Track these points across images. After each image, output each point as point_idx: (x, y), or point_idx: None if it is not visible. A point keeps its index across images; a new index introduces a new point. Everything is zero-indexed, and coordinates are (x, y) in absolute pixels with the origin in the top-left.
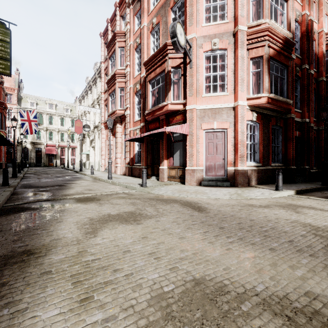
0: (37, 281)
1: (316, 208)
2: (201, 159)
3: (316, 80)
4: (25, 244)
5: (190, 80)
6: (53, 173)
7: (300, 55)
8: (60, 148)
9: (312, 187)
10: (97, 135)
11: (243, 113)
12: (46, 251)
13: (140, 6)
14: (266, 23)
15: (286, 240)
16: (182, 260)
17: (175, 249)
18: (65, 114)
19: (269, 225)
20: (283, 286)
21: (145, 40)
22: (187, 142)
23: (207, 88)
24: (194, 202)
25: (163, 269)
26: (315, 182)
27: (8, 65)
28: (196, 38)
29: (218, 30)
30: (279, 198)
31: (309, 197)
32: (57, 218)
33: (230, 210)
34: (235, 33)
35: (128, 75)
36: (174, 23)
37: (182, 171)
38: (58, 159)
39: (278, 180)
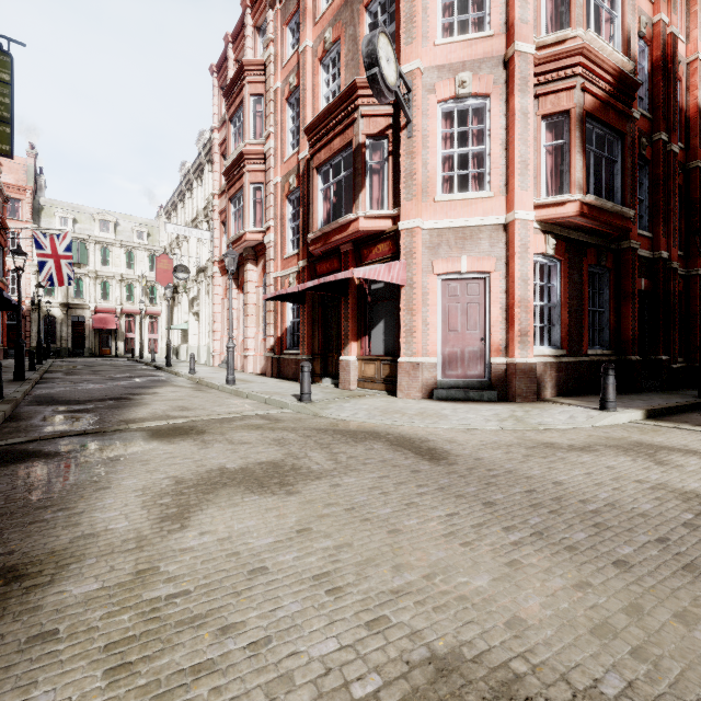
0: (14, 663)
1: (700, 453)
2: (433, 339)
3: (684, 168)
4: (8, 550)
5: (409, 164)
6: (106, 372)
7: (648, 112)
8: (126, 317)
9: (681, 403)
10: (205, 287)
11: (527, 236)
12: (56, 570)
13: (298, 4)
14: (577, 38)
15: (650, 538)
16: (397, 595)
17: (378, 563)
18: (137, 242)
19: (601, 496)
20: (674, 679)
21: (308, 79)
22: (401, 303)
23: (445, 183)
24: (419, 438)
25: (349, 626)
26: (683, 390)
27: (6, 133)
28: (420, 71)
29: (469, 53)
30: (610, 427)
31: (678, 426)
32: (99, 478)
33: (503, 457)
34: (508, 59)
35: (271, 156)
36: (373, 34)
37: (389, 368)
38: (120, 341)
39: (606, 386)
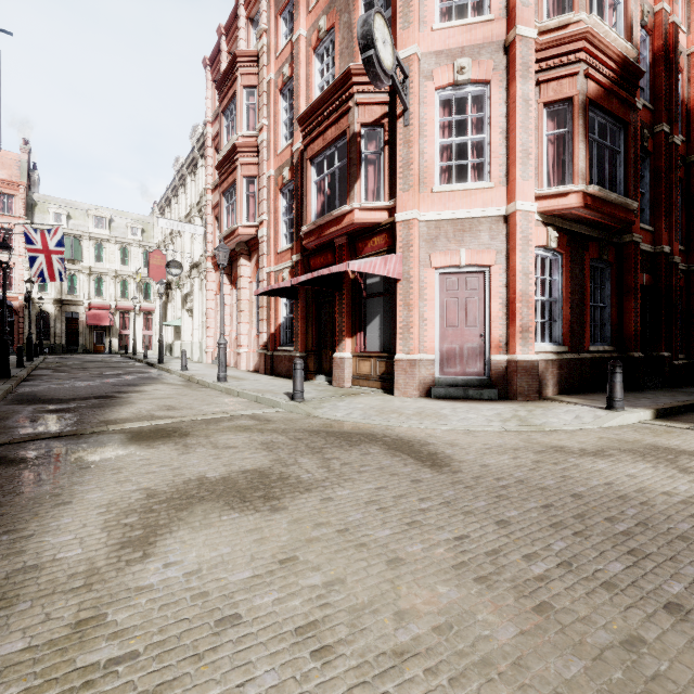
0: None
1: None
2: (431, 335)
3: (685, 161)
4: None
5: (406, 153)
6: (96, 369)
7: (649, 103)
8: (120, 314)
9: (689, 402)
10: (198, 283)
11: (528, 228)
12: None
13: None
14: (580, 23)
15: None
16: (402, 659)
17: (377, 608)
18: (131, 238)
19: (628, 512)
20: None
21: (302, 69)
22: (397, 297)
23: (443, 174)
24: (418, 441)
25: None
26: (685, 387)
27: None
28: (418, 57)
29: (469, 38)
30: (620, 428)
31: (691, 427)
32: (62, 490)
33: (511, 464)
34: (509, 43)
35: (264, 149)
36: (368, 13)
37: (385, 365)
38: (114, 337)
39: (613, 385)
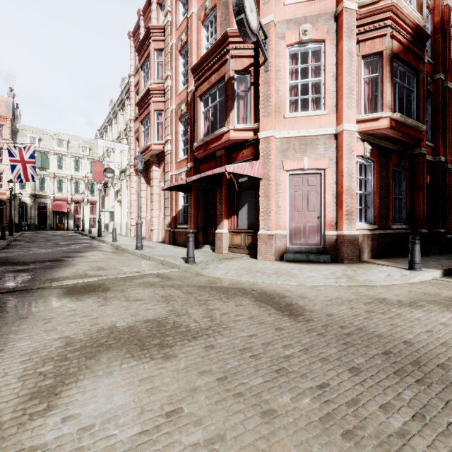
0: None
1: None
2: (283, 217)
3: None
4: None
5: (266, 90)
6: (55, 240)
7: (431, 59)
8: (74, 204)
9: None
10: (125, 183)
11: (352, 143)
12: None
13: None
14: None
15: None
16: None
17: None
18: (82, 154)
19: None
20: None
21: (194, 36)
22: (260, 191)
23: (292, 105)
24: (277, 294)
25: None
26: None
27: None
28: (274, 24)
29: (310, 10)
30: (421, 283)
31: None
32: None
33: (349, 313)
34: (338, 14)
35: (168, 91)
36: None
37: (251, 238)
38: (70, 219)
39: (414, 252)
